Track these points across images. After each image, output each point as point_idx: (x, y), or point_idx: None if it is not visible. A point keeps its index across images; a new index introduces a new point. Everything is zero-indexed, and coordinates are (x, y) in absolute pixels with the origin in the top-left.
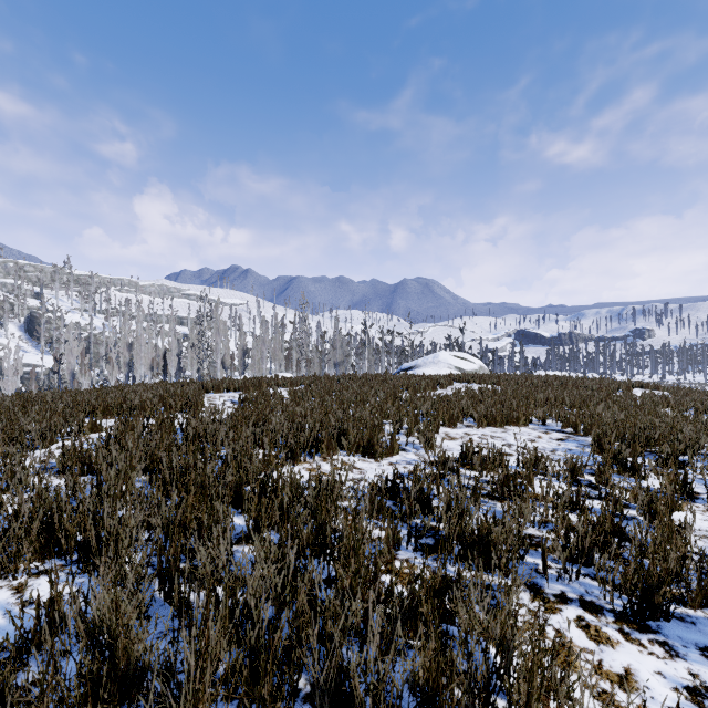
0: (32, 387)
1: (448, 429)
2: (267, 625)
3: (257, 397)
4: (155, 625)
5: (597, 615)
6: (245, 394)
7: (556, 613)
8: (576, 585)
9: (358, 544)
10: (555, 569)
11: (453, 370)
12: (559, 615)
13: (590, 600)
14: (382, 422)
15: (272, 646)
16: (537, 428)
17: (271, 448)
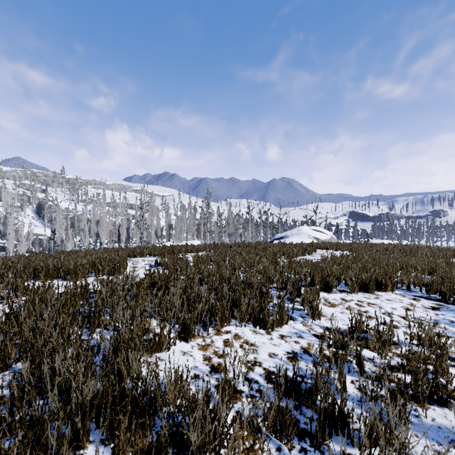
0: (36, 249)
1: (325, 294)
2: None
3: (168, 262)
4: None
5: None
6: (159, 259)
7: None
8: None
9: None
10: None
11: (311, 239)
12: None
13: None
14: (269, 288)
15: None
16: (404, 294)
17: (162, 328)
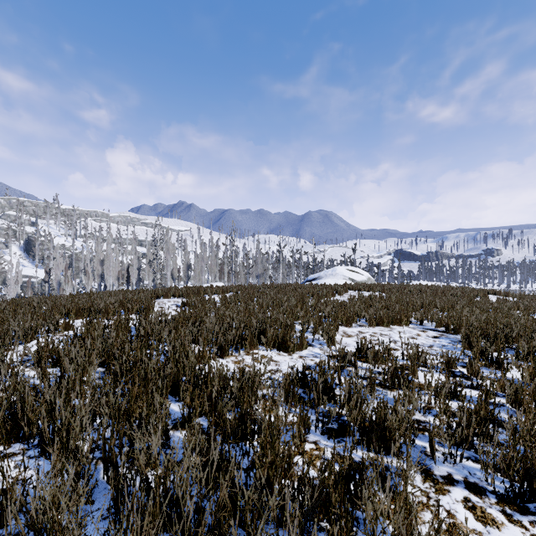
0: (28, 293)
1: (345, 328)
2: (195, 508)
3: (195, 302)
4: (84, 527)
5: (481, 496)
6: (186, 299)
7: (446, 494)
8: (460, 467)
9: (275, 439)
10: (441, 451)
11: (347, 280)
12: (448, 496)
13: (473, 481)
14: (293, 322)
15: (198, 534)
16: (416, 327)
17: (204, 345)
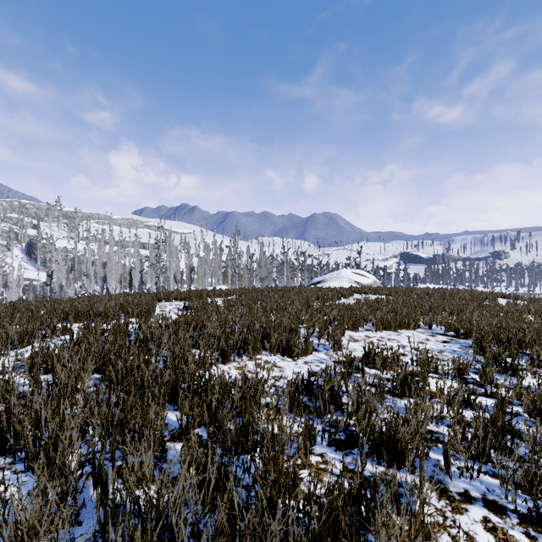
0: (30, 296)
1: (352, 332)
2: (191, 531)
3: (198, 306)
4: None
5: (502, 516)
6: (188, 303)
7: (463, 513)
8: (478, 483)
9: (279, 456)
10: (456, 465)
11: (352, 283)
12: (466, 516)
13: (492, 499)
14: (298, 326)
15: None
16: (424, 332)
17: (205, 350)
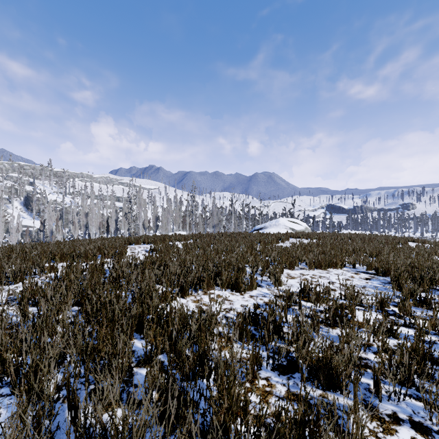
0: (27, 240)
1: (289, 271)
2: None
3: (161, 248)
4: None
5: (428, 437)
6: (154, 246)
7: (393, 434)
8: (404, 405)
9: (231, 387)
10: (384, 389)
11: (288, 229)
12: (396, 436)
13: (418, 420)
14: (244, 266)
15: None
16: (349, 270)
17: (167, 286)
